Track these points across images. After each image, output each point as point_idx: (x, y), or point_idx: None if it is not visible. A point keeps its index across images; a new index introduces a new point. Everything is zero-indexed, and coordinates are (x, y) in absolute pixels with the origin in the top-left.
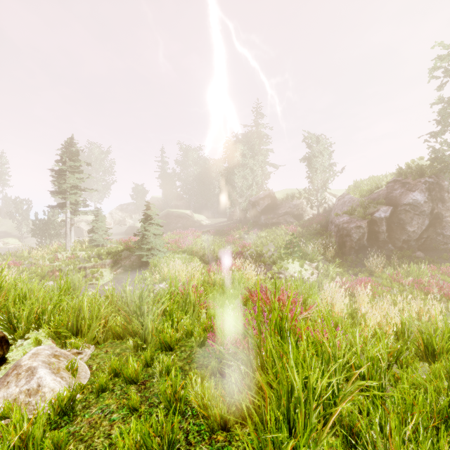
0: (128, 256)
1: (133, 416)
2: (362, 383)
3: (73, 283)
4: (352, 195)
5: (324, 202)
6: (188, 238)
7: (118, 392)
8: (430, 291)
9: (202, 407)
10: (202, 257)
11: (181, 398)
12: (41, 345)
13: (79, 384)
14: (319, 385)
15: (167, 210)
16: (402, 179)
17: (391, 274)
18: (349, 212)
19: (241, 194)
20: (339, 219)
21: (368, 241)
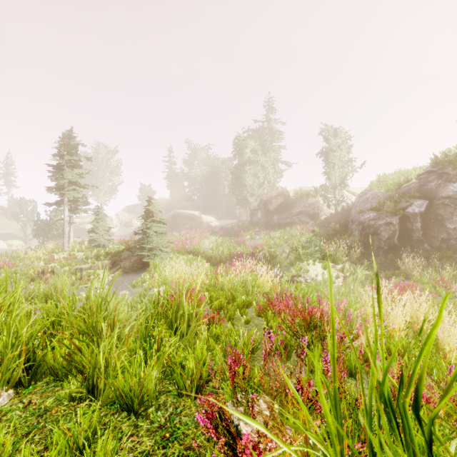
0: (128, 257)
1: None
2: None
3: (54, 286)
4: (376, 190)
5: (342, 200)
6: (195, 238)
7: None
8: None
9: None
10: (209, 259)
11: None
12: None
13: None
14: None
15: (175, 211)
16: (438, 169)
17: (434, 278)
18: (376, 208)
19: (252, 193)
20: (364, 216)
21: (400, 240)
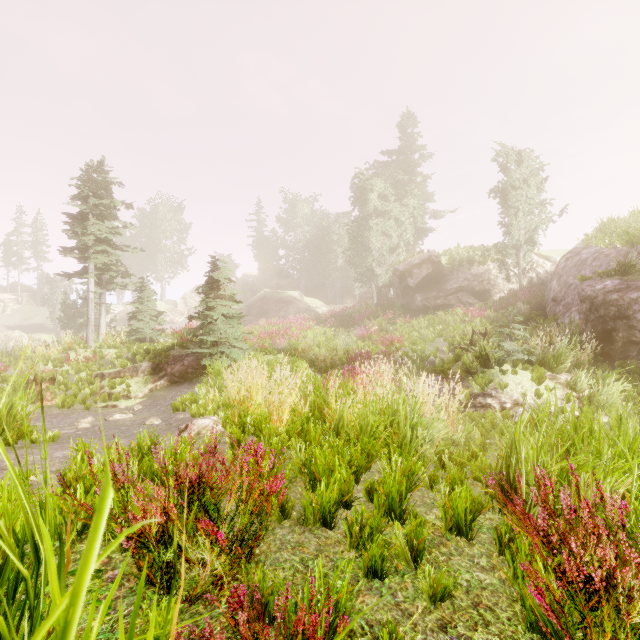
0: (179, 357)
1: None
2: None
3: None
4: (602, 245)
5: (531, 269)
6: (292, 329)
7: None
8: None
9: None
10: (314, 361)
11: None
12: None
13: None
14: None
15: (264, 291)
16: None
17: None
18: (619, 269)
19: (380, 261)
20: (592, 286)
21: None
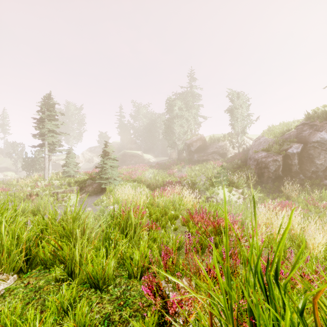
0: (91, 184)
1: None
2: None
3: (39, 205)
4: (267, 136)
5: (243, 144)
6: (139, 170)
7: None
8: None
9: None
10: (149, 185)
11: None
12: None
13: None
14: None
15: (124, 151)
16: (310, 122)
17: (306, 198)
18: (266, 149)
19: (179, 138)
20: (258, 155)
21: (283, 172)
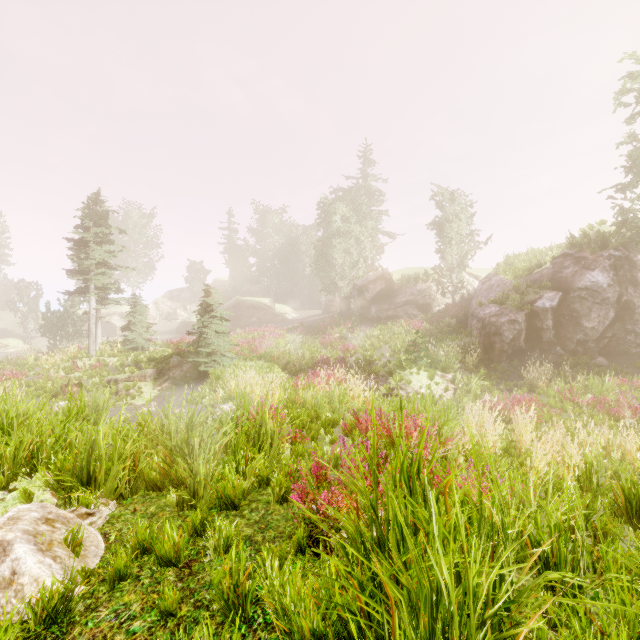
0: (179, 365)
1: (167, 625)
2: (554, 576)
3: (95, 404)
4: (502, 275)
5: (462, 287)
6: (267, 337)
7: (146, 581)
8: (620, 415)
9: (281, 613)
10: (286, 366)
11: (247, 595)
12: (32, 501)
13: (82, 568)
14: (484, 584)
15: (237, 298)
16: (575, 253)
17: (562, 390)
18: (498, 300)
19: (342, 275)
20: (484, 311)
21: (527, 342)
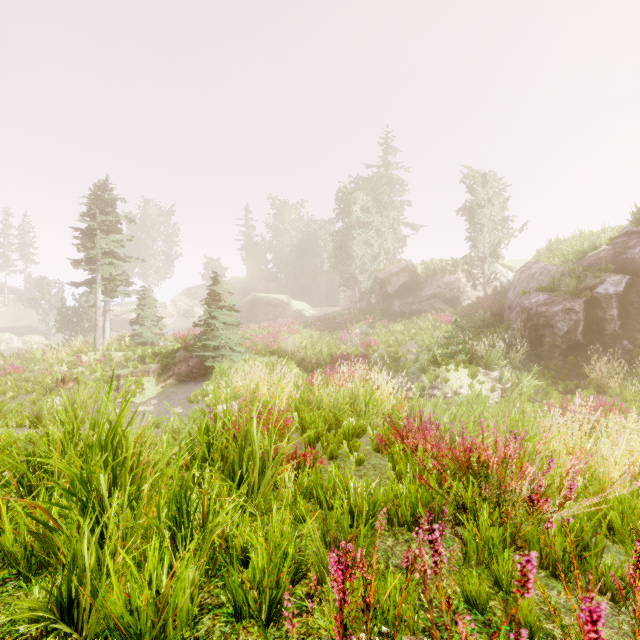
0: (185, 359)
1: None
2: None
3: (71, 401)
4: (546, 262)
5: (494, 278)
6: (282, 333)
7: None
8: None
9: None
10: (301, 362)
11: None
12: None
13: None
14: None
15: (253, 295)
16: None
17: None
18: (548, 287)
19: (362, 268)
20: (529, 299)
21: (585, 335)
